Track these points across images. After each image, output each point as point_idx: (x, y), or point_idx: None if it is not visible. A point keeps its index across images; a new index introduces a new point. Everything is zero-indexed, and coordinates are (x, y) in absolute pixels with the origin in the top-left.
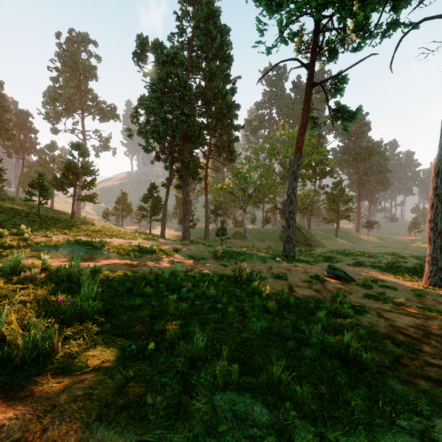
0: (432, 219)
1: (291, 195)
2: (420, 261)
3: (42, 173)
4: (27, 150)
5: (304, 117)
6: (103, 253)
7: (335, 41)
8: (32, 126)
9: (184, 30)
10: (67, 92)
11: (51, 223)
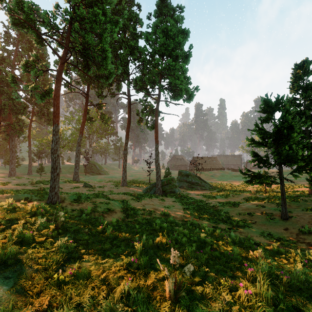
0: (123, 164)
1: (77, 153)
2: (137, 178)
3: None
4: None
5: (84, 118)
6: None
7: None
8: None
9: (10, 35)
10: None
11: None
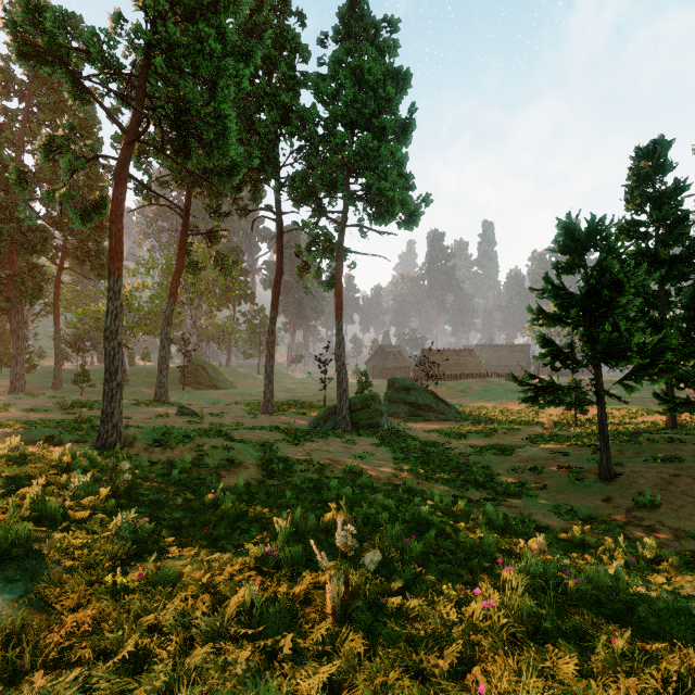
0: (265, 365)
1: (164, 340)
2: (298, 395)
3: None
4: None
5: (179, 264)
6: None
7: None
8: None
9: (12, 76)
10: None
11: None
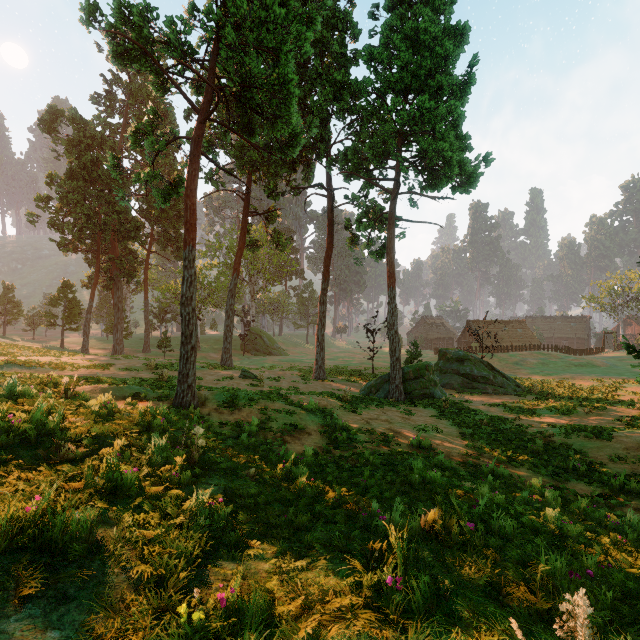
0: (317, 333)
1: (228, 311)
2: (345, 363)
3: None
4: None
5: (241, 242)
6: (42, 369)
7: None
8: None
9: (114, 97)
10: None
11: None
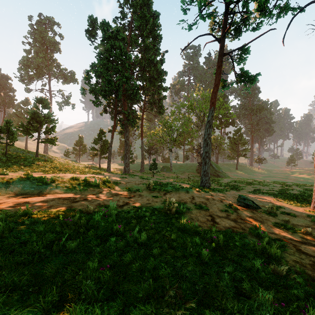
0: None
1: (207, 139)
2: (302, 188)
3: (9, 120)
4: (7, 104)
5: (217, 79)
6: (51, 188)
7: (239, 22)
8: (10, 87)
9: (125, 14)
10: (36, 61)
11: (15, 161)
